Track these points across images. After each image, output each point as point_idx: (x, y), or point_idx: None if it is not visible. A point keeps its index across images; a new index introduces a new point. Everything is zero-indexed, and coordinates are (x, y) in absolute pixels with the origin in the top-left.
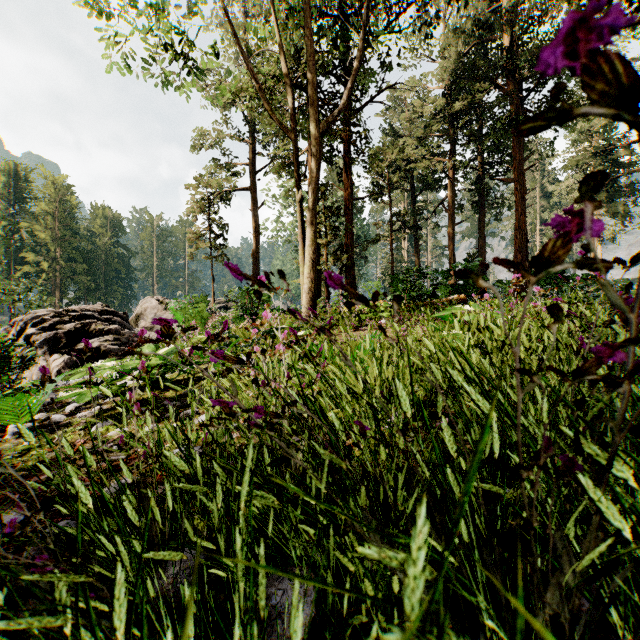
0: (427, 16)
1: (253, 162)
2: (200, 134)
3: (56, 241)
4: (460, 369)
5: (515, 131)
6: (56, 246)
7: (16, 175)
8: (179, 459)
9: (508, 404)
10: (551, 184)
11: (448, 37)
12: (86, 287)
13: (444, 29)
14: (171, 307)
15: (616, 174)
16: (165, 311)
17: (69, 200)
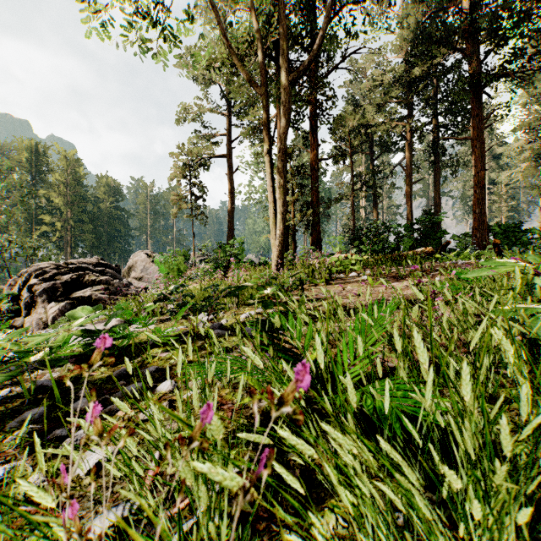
0: None
1: (228, 132)
2: (182, 109)
3: (67, 205)
4: None
5: (474, 91)
6: (67, 209)
7: (36, 151)
8: None
9: None
10: (499, 147)
11: (407, 9)
12: (92, 243)
13: (402, 3)
14: (156, 260)
15: None
16: (152, 263)
17: (78, 171)
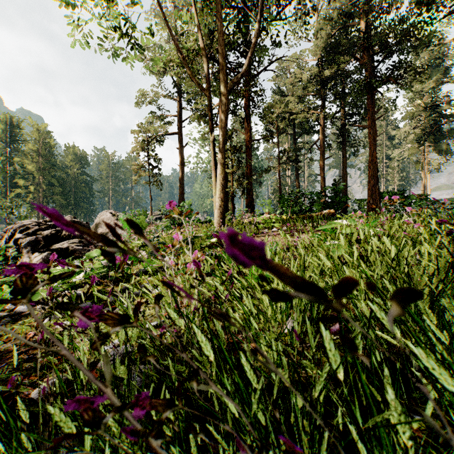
0: (305, 8)
1: (180, 114)
2: (141, 94)
3: (39, 171)
4: (377, 301)
5: (369, 91)
6: (39, 174)
7: (11, 124)
8: (67, 415)
9: (442, 348)
10: (393, 130)
11: (320, 23)
12: (61, 204)
13: (317, 18)
14: (120, 218)
15: (441, 122)
16: (116, 221)
17: (49, 142)
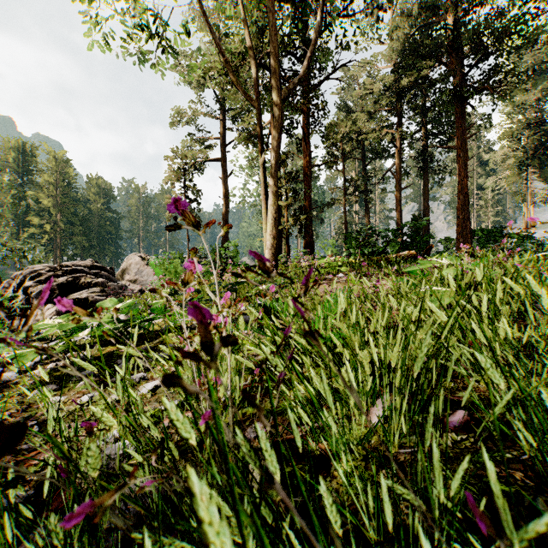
0: (377, 3)
1: (223, 136)
2: (177, 112)
3: (57, 207)
4: None
5: (458, 103)
6: (57, 211)
7: (24, 151)
8: None
9: None
10: (486, 153)
11: (396, 21)
12: (82, 246)
13: (392, 15)
14: (151, 263)
15: None
16: (147, 266)
17: (68, 172)
